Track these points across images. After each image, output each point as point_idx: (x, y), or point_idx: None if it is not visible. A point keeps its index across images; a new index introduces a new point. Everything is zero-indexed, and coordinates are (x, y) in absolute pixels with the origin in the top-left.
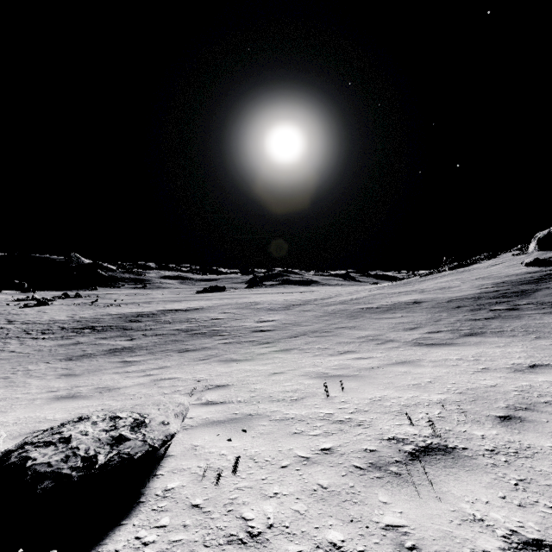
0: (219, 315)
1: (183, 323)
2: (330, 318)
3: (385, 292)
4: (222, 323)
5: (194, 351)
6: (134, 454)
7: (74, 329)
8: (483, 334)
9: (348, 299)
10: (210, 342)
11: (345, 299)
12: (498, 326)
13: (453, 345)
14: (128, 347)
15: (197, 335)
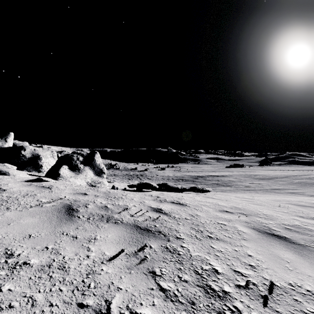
0: (233, 179)
1: (216, 181)
2: (289, 185)
3: None
4: (233, 182)
5: (218, 190)
6: (204, 189)
7: (176, 179)
8: None
9: None
10: (225, 188)
11: (313, 176)
12: None
13: None
14: None
15: (220, 185)
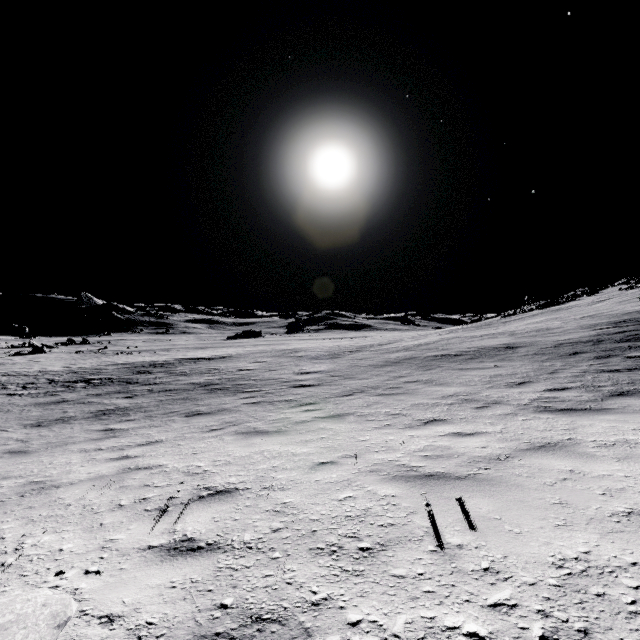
0: (250, 364)
1: (202, 375)
2: (395, 369)
3: (461, 336)
4: (251, 374)
5: (207, 415)
6: None
7: (65, 382)
8: None
9: (415, 345)
10: (231, 402)
11: (410, 345)
12: None
13: (606, 412)
14: (122, 407)
15: (216, 391)
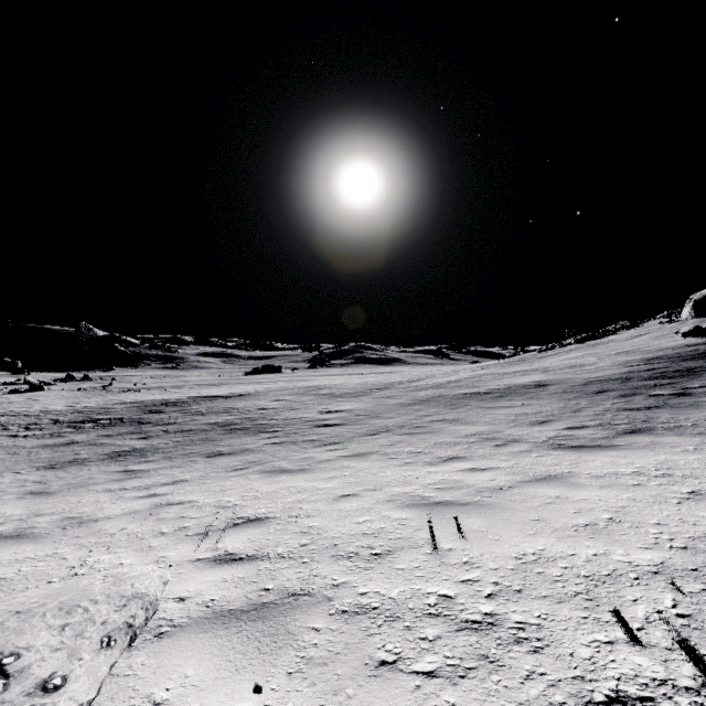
0: (270, 403)
1: (220, 415)
2: (422, 408)
3: (493, 372)
4: (273, 414)
5: (229, 455)
6: None
7: (71, 422)
8: (652, 430)
9: (445, 382)
10: (253, 442)
11: (440, 382)
12: (669, 419)
13: (613, 448)
14: (138, 448)
15: (237, 431)
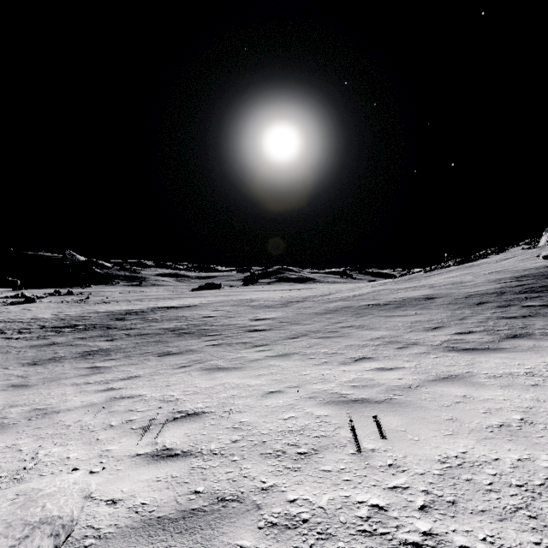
0: (211, 312)
1: (171, 322)
2: (333, 316)
3: (389, 288)
4: (213, 321)
5: (176, 355)
6: None
7: (55, 327)
8: (531, 335)
9: (351, 295)
10: (196, 344)
11: (347, 295)
12: (544, 326)
13: (500, 351)
14: (105, 348)
15: (184, 334)
